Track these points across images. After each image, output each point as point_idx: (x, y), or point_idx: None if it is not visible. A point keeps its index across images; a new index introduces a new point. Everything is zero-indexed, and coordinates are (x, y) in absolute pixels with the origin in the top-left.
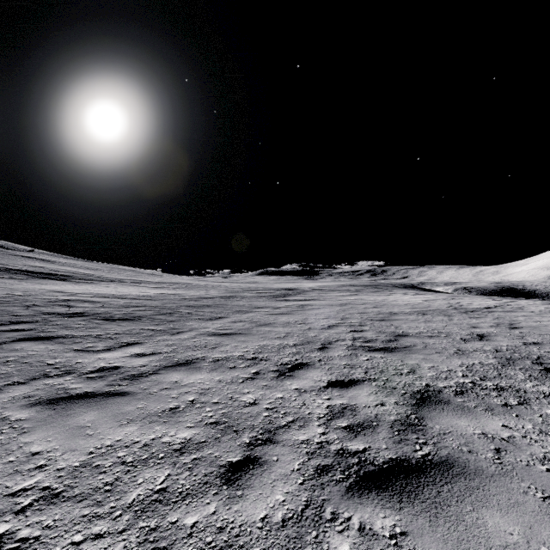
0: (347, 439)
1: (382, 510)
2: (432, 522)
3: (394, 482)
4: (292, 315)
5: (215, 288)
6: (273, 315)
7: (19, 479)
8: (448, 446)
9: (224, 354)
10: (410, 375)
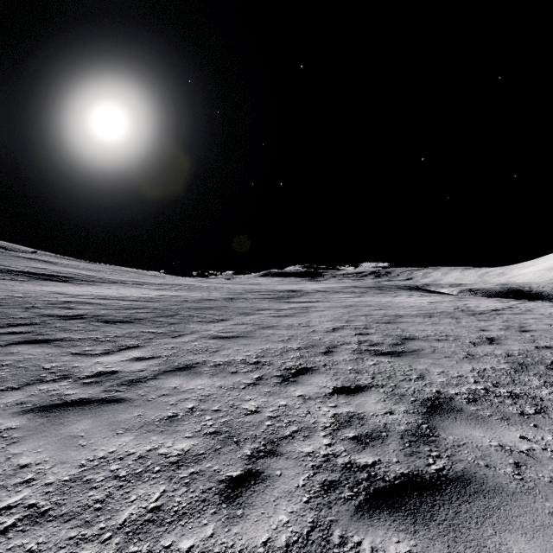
0: (355, 451)
1: (395, 534)
2: (451, 547)
3: (406, 501)
4: (296, 318)
5: (217, 289)
6: (276, 318)
7: (4, 496)
8: (463, 459)
9: (226, 358)
10: (419, 380)
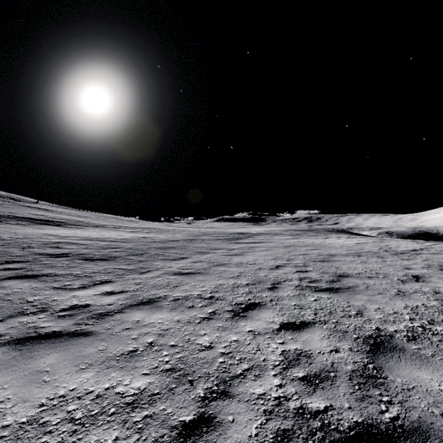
0: (306, 394)
1: None
2: None
3: None
4: (244, 256)
5: (180, 232)
6: (228, 256)
7: None
8: (416, 406)
9: (184, 293)
10: (358, 317)
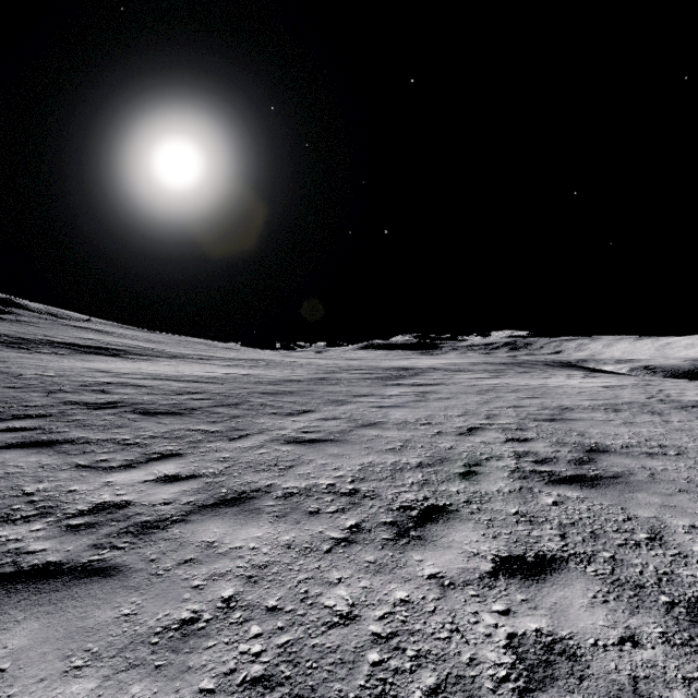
0: None
1: None
2: None
3: None
4: (410, 409)
5: (304, 366)
6: (382, 409)
7: None
8: None
9: (304, 481)
10: (656, 547)
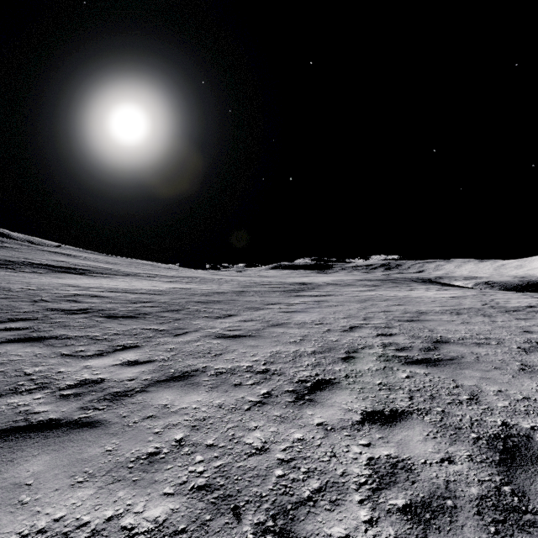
0: None
1: None
2: None
3: None
4: (308, 314)
5: (228, 282)
6: (287, 313)
7: None
8: None
9: (230, 364)
10: (473, 404)
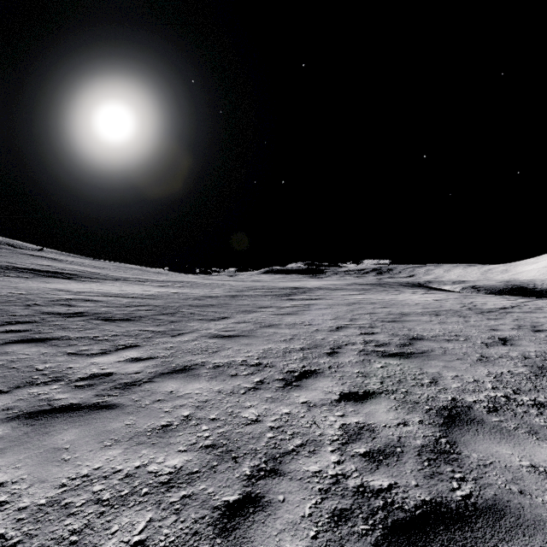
0: (367, 471)
1: None
2: None
3: (432, 538)
4: (298, 316)
5: (220, 286)
6: (279, 316)
7: None
8: (492, 483)
9: (226, 359)
10: (432, 386)
